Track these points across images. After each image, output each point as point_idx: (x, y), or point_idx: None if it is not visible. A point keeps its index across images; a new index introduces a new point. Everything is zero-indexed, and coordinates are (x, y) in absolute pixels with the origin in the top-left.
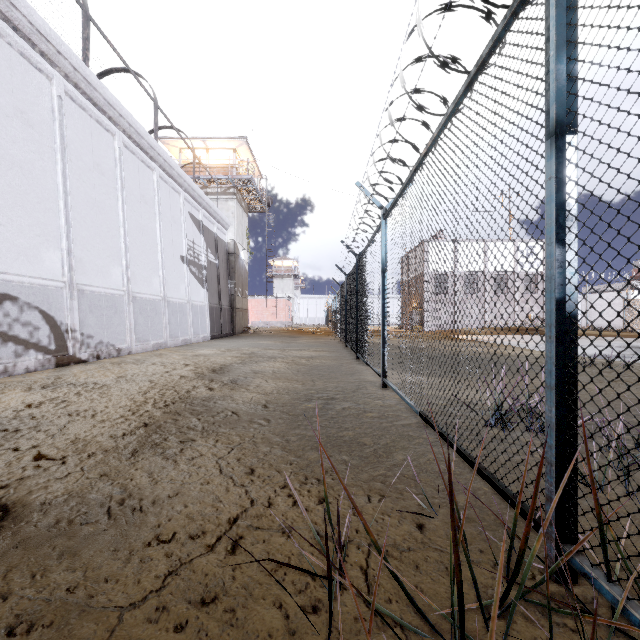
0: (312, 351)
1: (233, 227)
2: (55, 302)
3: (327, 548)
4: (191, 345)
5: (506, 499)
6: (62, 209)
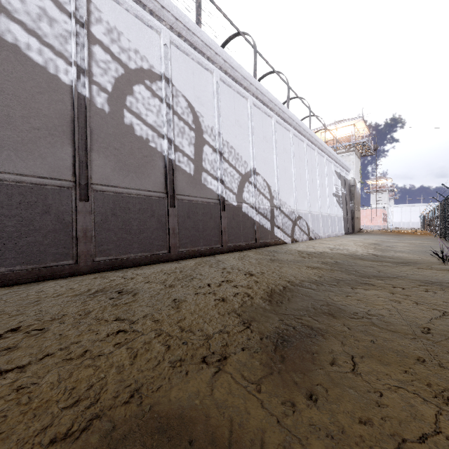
0: (419, 241)
1: (353, 170)
2: (307, 218)
3: (442, 248)
4: (340, 236)
5: None
6: (307, 186)
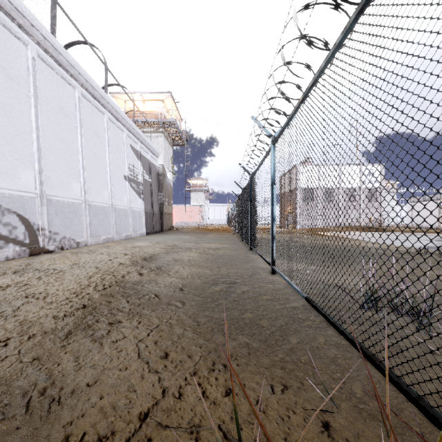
0: (217, 244)
1: (162, 155)
2: (29, 208)
3: None
4: (131, 239)
5: (410, 399)
6: (35, 140)
